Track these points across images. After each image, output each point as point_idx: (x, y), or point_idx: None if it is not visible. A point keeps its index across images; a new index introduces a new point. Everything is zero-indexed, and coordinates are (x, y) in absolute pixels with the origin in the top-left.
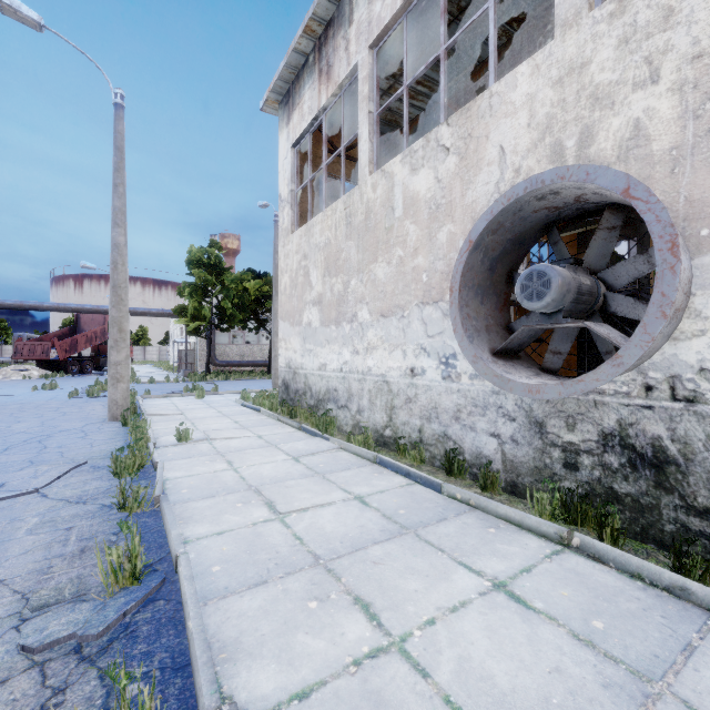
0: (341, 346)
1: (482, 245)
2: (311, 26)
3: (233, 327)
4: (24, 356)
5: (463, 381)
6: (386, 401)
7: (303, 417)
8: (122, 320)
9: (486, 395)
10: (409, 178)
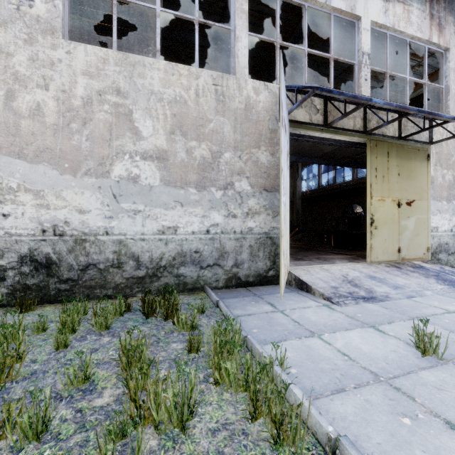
0: None
1: None
2: None
3: None
4: None
5: None
6: None
7: None
8: None
9: None
10: None
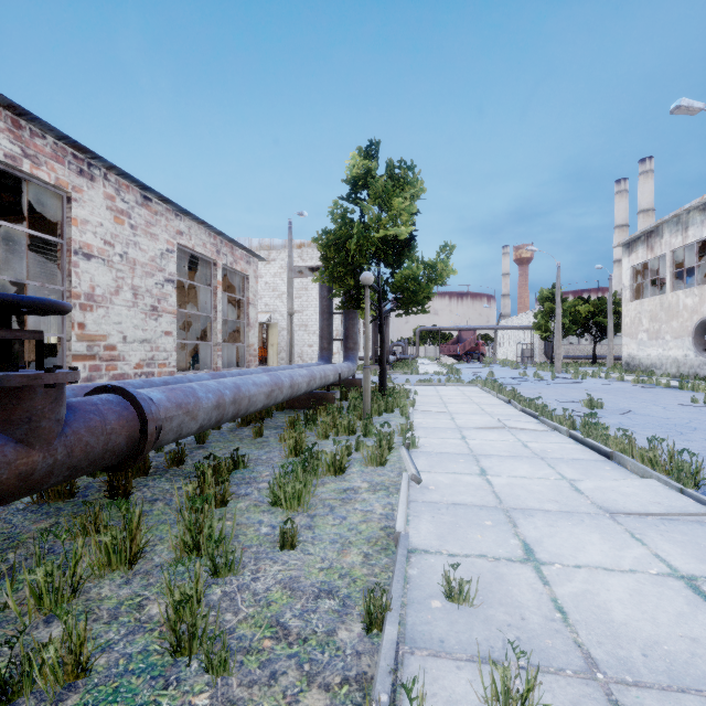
0: (657, 348)
1: (699, 326)
2: (643, 232)
3: (568, 335)
4: (445, 353)
5: (700, 357)
6: (676, 365)
7: (638, 374)
8: (560, 339)
9: (705, 360)
10: (684, 299)
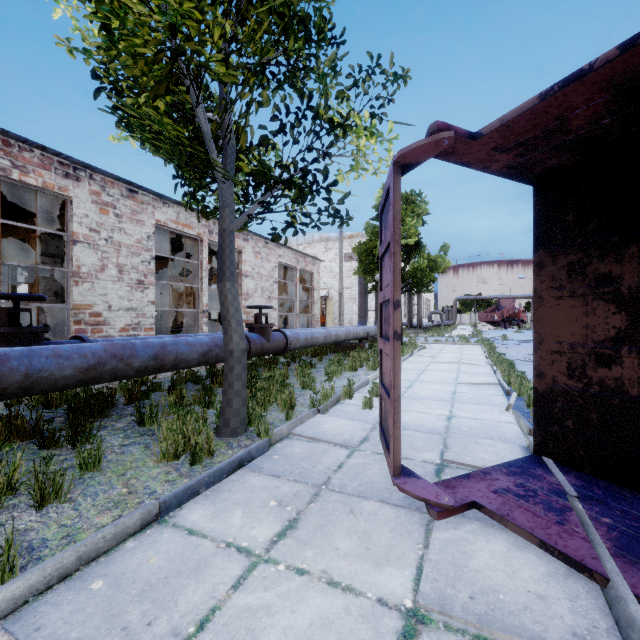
0: None
1: None
2: None
3: None
4: (483, 320)
5: None
6: None
7: None
8: None
9: None
10: None
